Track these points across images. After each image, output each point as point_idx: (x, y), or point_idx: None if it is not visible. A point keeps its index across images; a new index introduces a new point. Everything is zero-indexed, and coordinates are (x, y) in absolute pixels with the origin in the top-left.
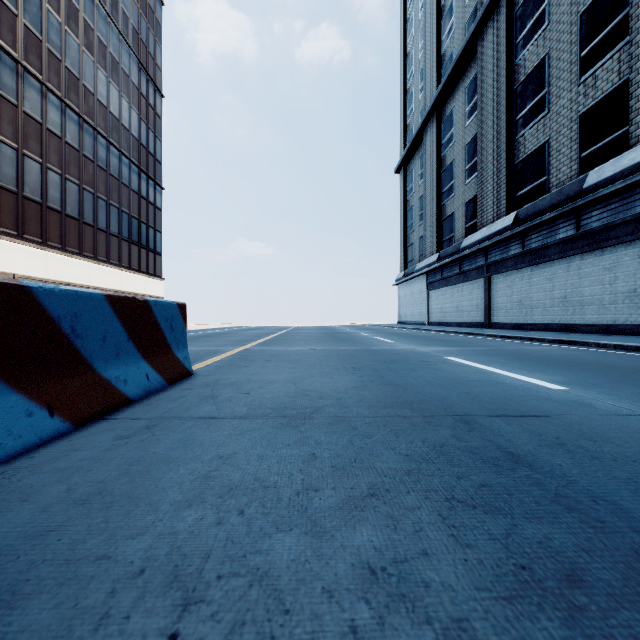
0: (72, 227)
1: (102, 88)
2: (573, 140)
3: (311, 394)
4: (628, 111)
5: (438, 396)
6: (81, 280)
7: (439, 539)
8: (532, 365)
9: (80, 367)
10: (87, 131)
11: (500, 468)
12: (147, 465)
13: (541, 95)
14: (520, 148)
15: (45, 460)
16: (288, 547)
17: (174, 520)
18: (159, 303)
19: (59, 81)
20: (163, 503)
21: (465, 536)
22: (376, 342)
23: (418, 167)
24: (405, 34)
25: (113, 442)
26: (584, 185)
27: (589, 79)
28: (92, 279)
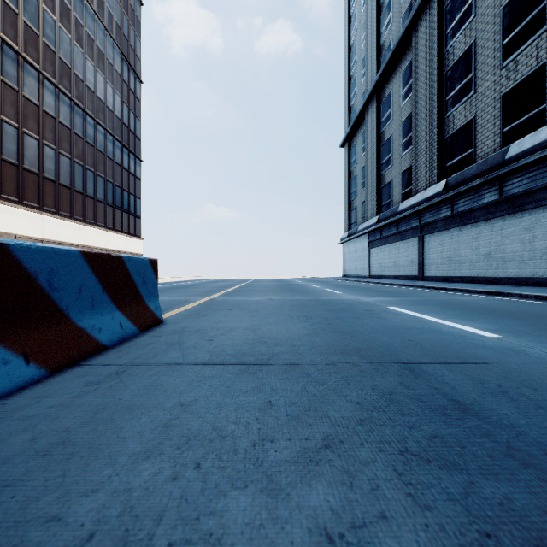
0: (65, 194)
1: (90, 76)
2: (496, 117)
3: (268, 341)
4: (545, 91)
5: (383, 343)
6: (72, 239)
7: (397, 499)
8: (465, 314)
9: (56, 317)
10: (77, 112)
11: (449, 417)
12: (111, 413)
13: (468, 78)
14: (449, 124)
15: (17, 407)
16: (243, 508)
17: (130, 474)
18: (132, 259)
19: (53, 70)
20: (122, 455)
21: (423, 496)
22: (325, 293)
23: (360, 142)
24: (349, 27)
25: (83, 388)
26: (506, 156)
27: (510, 64)
28: (82, 239)
